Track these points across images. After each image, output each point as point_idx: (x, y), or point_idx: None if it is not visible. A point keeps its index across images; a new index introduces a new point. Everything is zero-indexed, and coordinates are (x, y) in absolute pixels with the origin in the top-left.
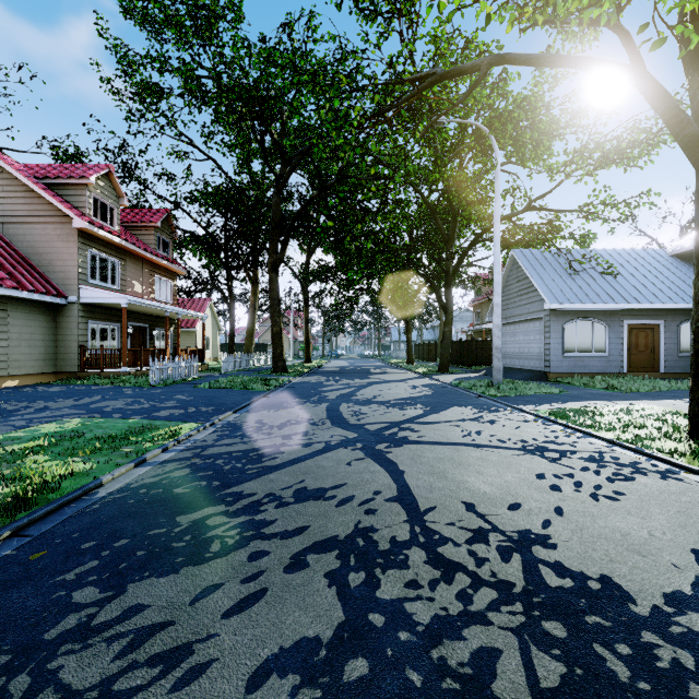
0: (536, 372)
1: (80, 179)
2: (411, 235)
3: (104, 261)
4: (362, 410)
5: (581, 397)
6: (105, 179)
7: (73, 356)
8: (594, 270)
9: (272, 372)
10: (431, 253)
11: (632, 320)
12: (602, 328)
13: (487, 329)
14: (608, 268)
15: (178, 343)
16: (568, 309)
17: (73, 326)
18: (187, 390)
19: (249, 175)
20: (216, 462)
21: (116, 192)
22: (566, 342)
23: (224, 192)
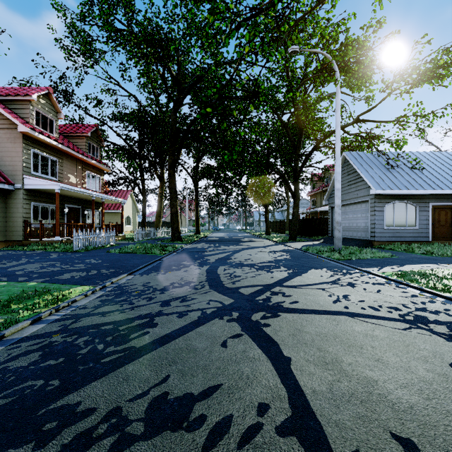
0: (364, 241)
1: (24, 96)
2: (268, 146)
3: (45, 159)
4: (236, 272)
5: (411, 260)
6: (45, 98)
7: (19, 229)
8: (406, 165)
9: (171, 241)
10: (284, 156)
11: (436, 202)
12: (413, 208)
13: (321, 211)
14: (416, 164)
15: (102, 220)
16: (388, 194)
17: (19, 206)
18: (100, 254)
19: (158, 106)
20: (77, 341)
21: (55, 109)
22: (386, 218)
23: (137, 113)
